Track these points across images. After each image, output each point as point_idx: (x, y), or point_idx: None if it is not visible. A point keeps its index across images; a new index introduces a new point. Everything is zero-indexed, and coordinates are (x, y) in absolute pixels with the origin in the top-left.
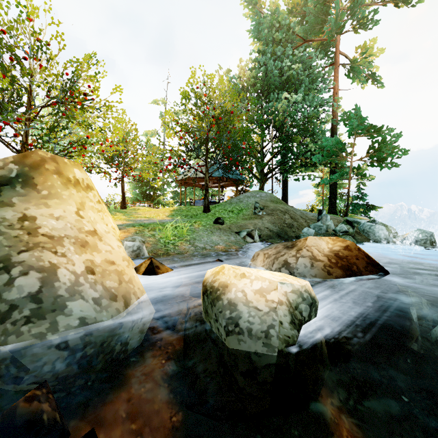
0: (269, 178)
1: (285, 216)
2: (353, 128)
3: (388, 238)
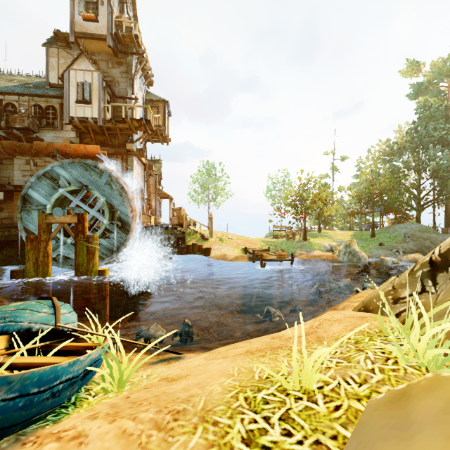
0: (426, 207)
1: (426, 242)
2: None
3: None
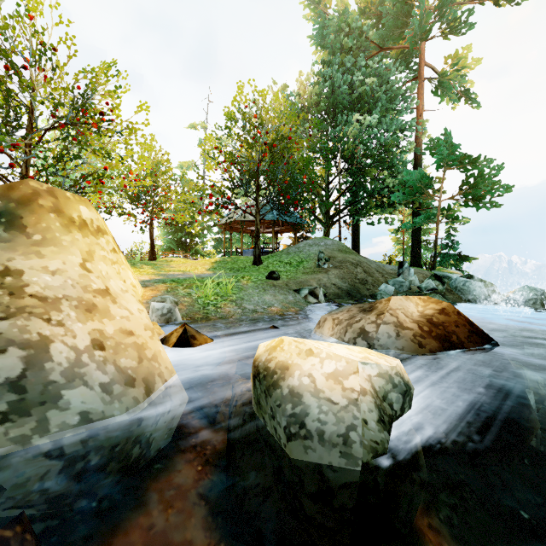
0: (336, 221)
1: (357, 270)
2: (442, 158)
3: (487, 297)
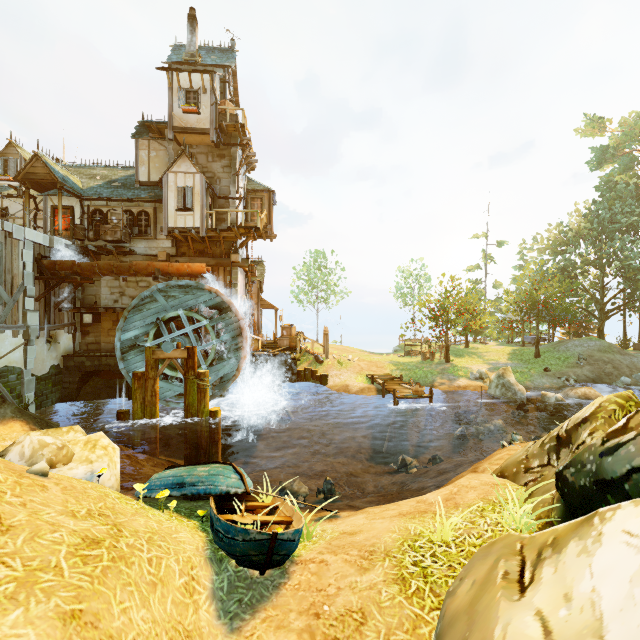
0: (611, 315)
1: (606, 366)
2: None
3: None
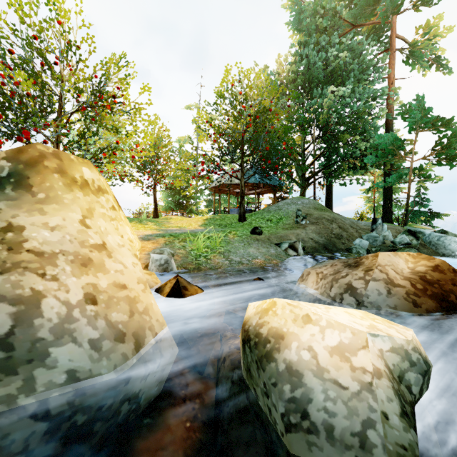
0: (311, 183)
1: (332, 225)
2: (415, 121)
3: None
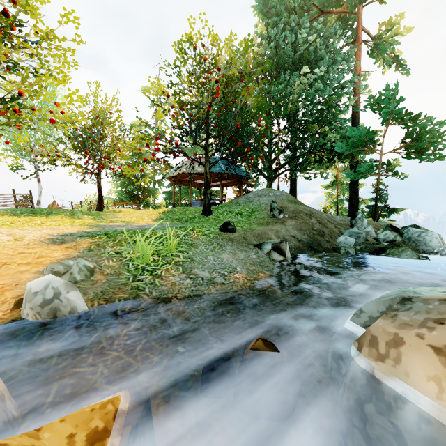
0: (277, 175)
1: (312, 220)
2: (387, 111)
3: (443, 249)
